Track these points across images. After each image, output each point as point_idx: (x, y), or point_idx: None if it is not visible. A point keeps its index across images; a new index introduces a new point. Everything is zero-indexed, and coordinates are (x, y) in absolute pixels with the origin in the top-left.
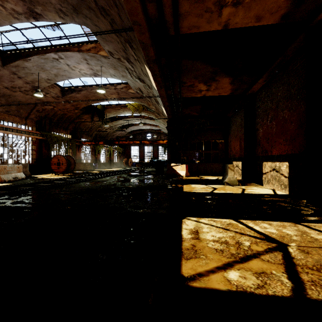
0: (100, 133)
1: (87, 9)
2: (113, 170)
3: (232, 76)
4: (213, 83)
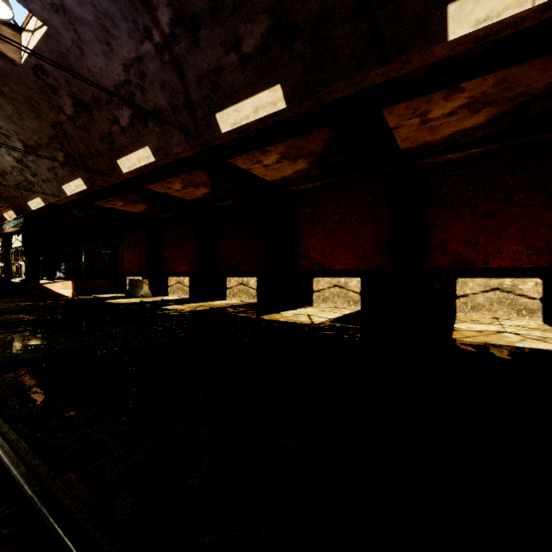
0: None
1: (30, 110)
2: None
3: (151, 206)
4: (132, 205)
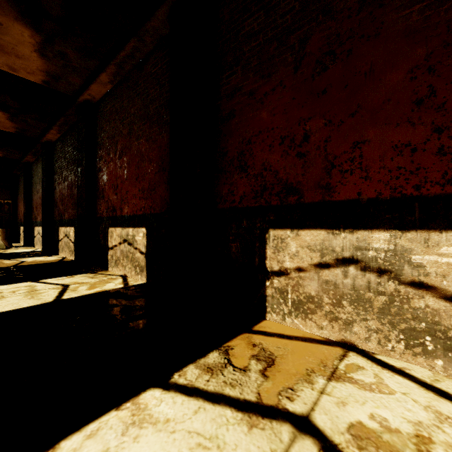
0: None
1: None
2: None
3: None
4: None
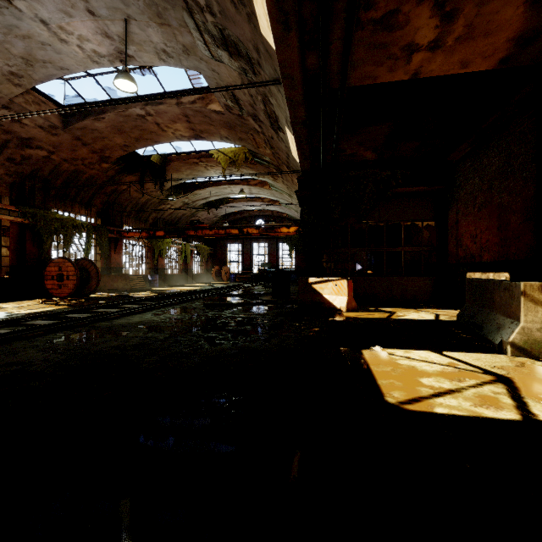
0: (164, 216)
1: None
2: (186, 289)
3: None
4: (468, 2)
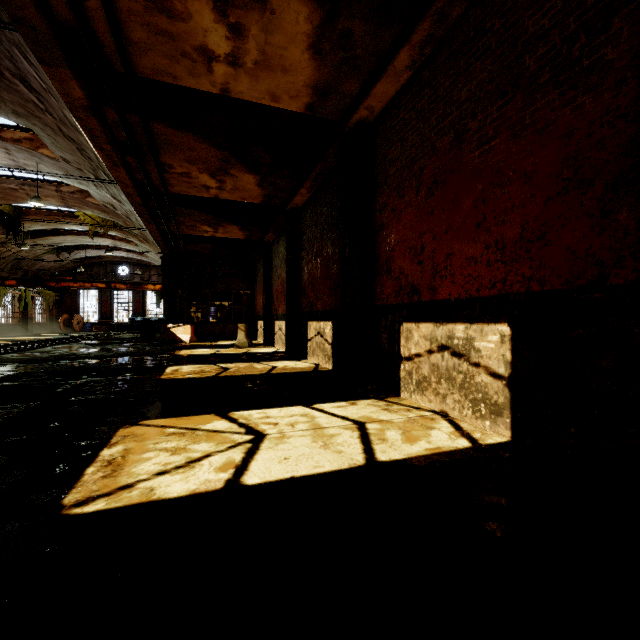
0: None
1: (42, 123)
2: (42, 338)
3: (240, 225)
4: (220, 228)
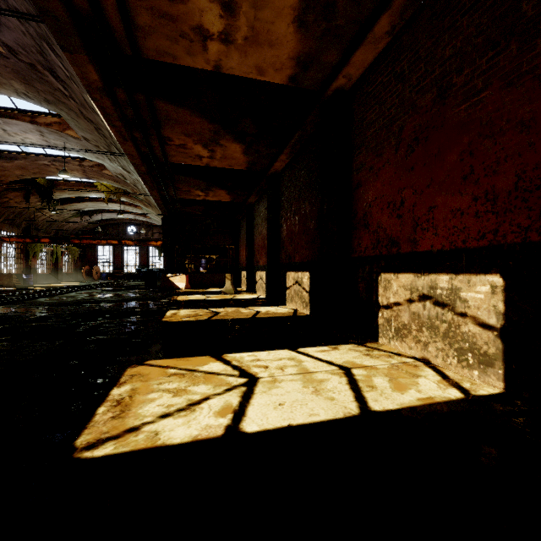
0: (37, 221)
1: (67, 108)
2: (68, 285)
3: (227, 190)
4: (210, 192)
